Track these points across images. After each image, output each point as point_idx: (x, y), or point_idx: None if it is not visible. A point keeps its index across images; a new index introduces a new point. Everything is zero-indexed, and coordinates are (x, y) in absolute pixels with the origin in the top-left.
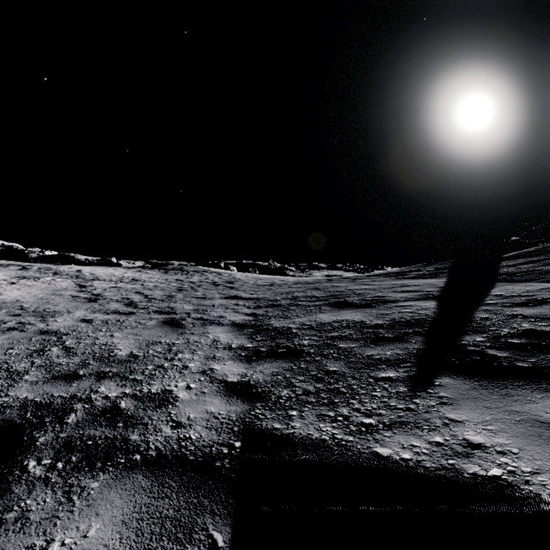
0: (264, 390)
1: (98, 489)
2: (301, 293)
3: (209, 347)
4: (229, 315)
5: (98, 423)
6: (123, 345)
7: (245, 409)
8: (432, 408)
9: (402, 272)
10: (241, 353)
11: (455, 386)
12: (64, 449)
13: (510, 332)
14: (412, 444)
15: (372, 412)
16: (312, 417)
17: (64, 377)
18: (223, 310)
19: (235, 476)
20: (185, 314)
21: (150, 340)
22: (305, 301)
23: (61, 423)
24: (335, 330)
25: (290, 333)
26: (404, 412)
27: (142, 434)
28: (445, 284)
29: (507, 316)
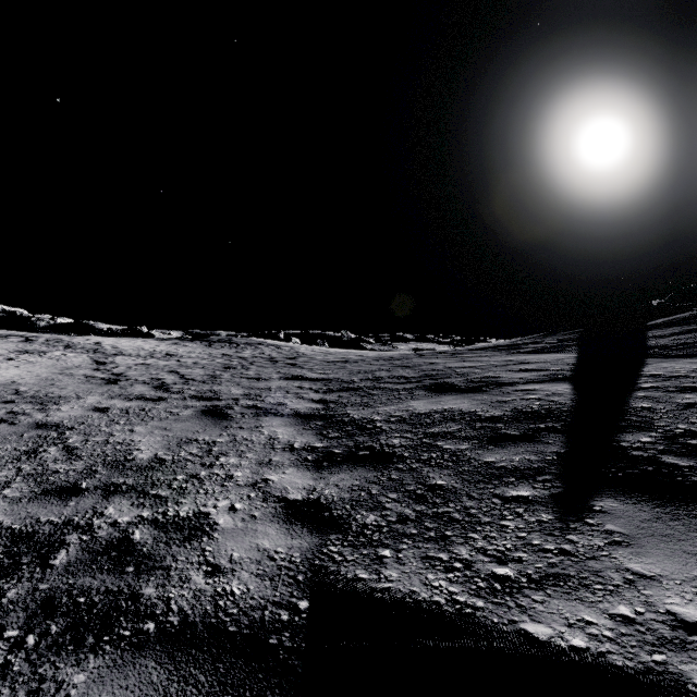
0: (340, 514)
1: (83, 686)
2: (385, 372)
3: (263, 447)
4: (291, 402)
5: (98, 566)
6: (145, 445)
7: (313, 544)
8: (600, 552)
9: (515, 345)
10: (308, 456)
11: (627, 513)
12: (42, 612)
13: (689, 429)
14: (583, 619)
15: (506, 555)
16: (414, 561)
17: (59, 492)
18: (283, 395)
19: (300, 664)
20: (232, 401)
21: (183, 437)
22: (391, 383)
23: (44, 565)
24: (436, 424)
25: (374, 427)
26: (557, 558)
27: (160, 585)
28: (577, 360)
29: (678, 406)
